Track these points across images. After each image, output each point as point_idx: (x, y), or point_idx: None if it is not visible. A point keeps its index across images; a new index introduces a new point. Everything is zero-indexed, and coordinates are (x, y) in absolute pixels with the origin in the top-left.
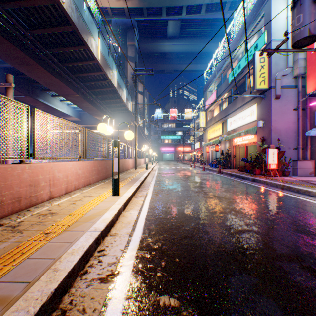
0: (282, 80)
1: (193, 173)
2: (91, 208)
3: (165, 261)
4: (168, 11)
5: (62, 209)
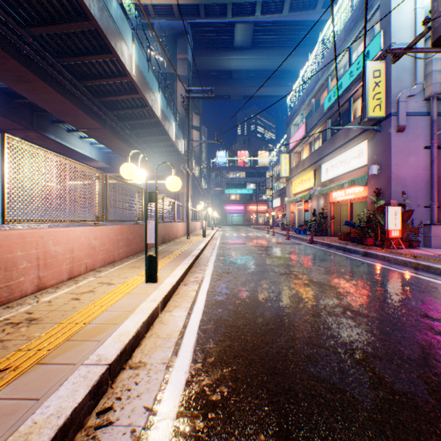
0: (408, 103)
1: (272, 243)
2: (103, 309)
3: None
4: (235, 10)
5: (53, 310)
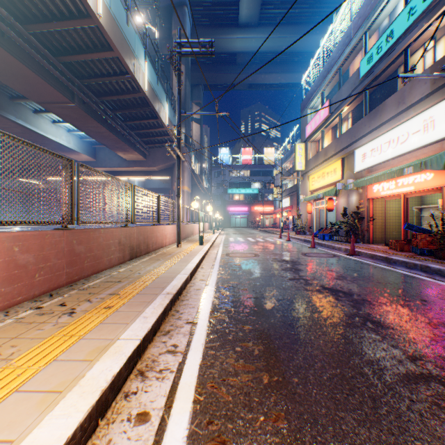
0: None
1: (296, 254)
2: None
3: None
4: None
5: None
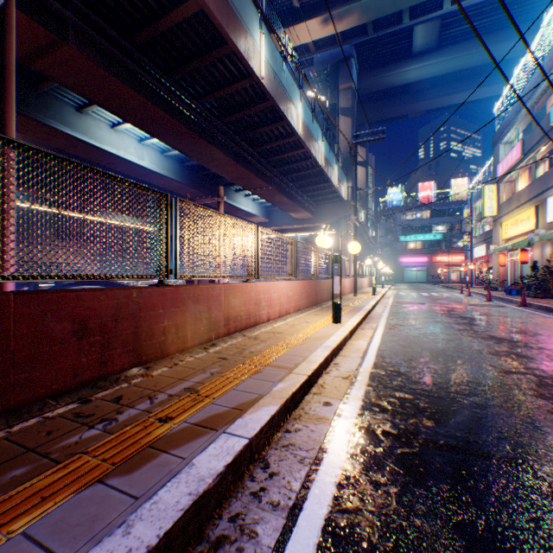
0: None
1: (462, 304)
2: (314, 331)
3: (400, 378)
4: (412, 12)
5: (284, 330)
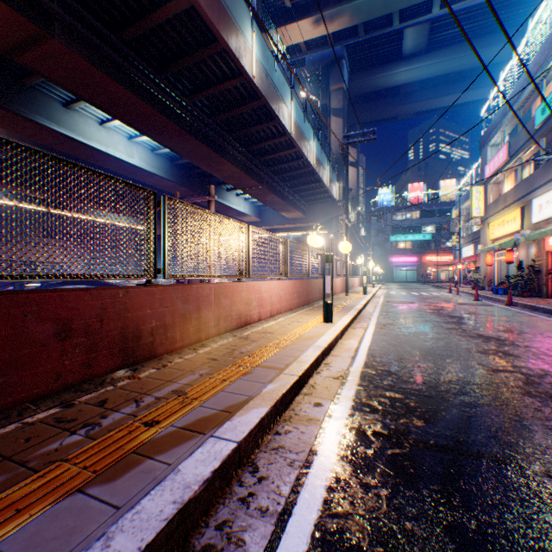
0: None
1: (451, 303)
2: (305, 331)
3: (391, 377)
4: (403, 15)
5: (276, 329)
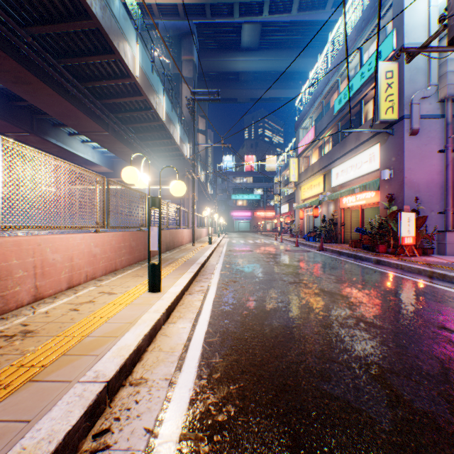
0: (421, 105)
1: (281, 250)
2: (102, 320)
3: None
4: (242, 9)
5: (49, 321)
